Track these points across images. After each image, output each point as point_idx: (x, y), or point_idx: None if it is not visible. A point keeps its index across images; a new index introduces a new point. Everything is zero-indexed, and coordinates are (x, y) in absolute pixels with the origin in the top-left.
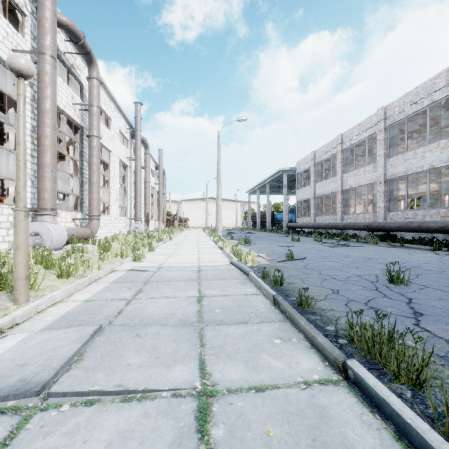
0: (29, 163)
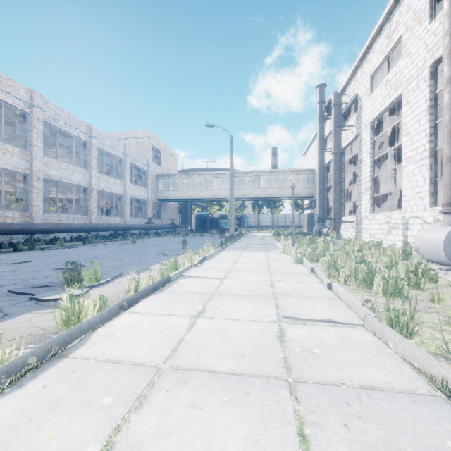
0: None
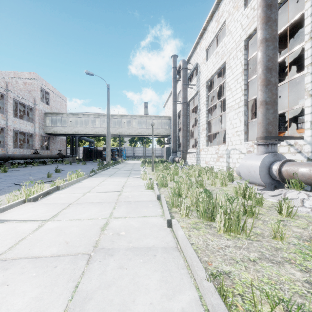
0: (308, 77)
